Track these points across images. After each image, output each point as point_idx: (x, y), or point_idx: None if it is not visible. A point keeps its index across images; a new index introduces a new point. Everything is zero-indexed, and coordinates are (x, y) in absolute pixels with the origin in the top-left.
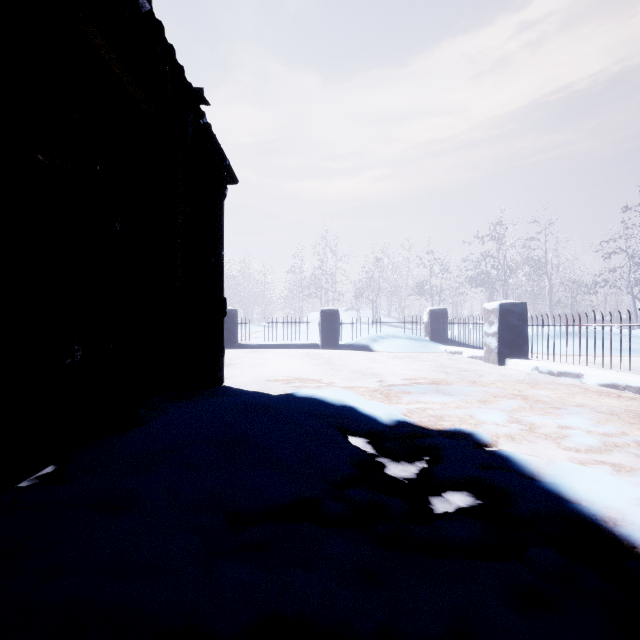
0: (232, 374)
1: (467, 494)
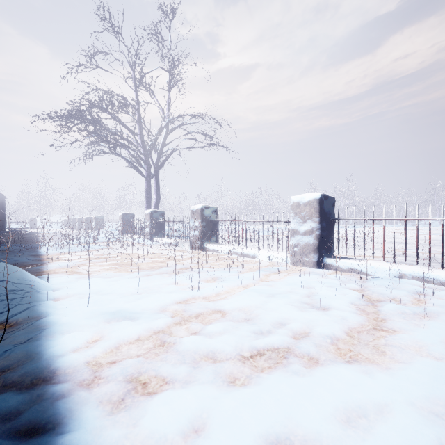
0: None
1: None
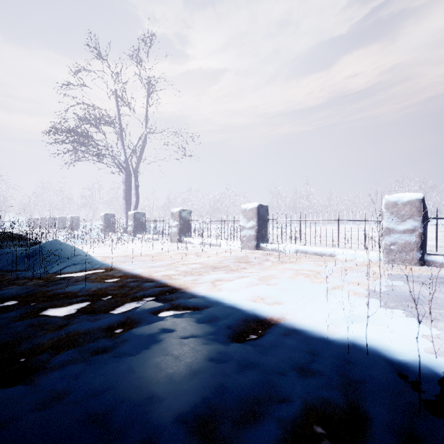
0: None
1: None
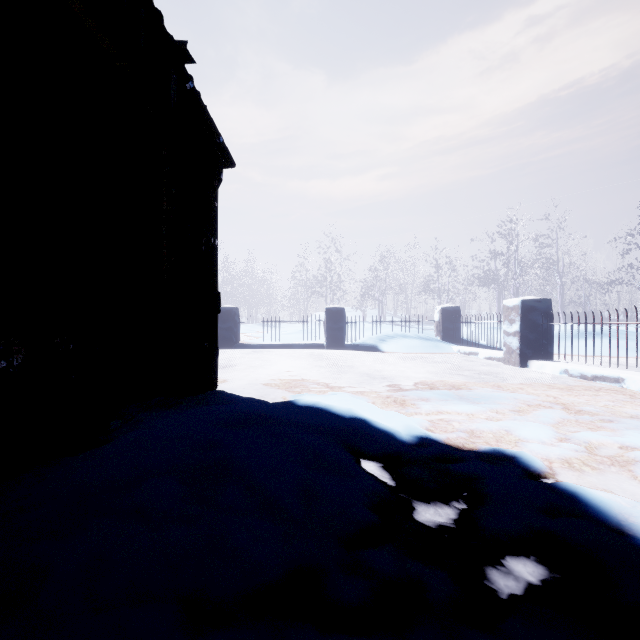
0: (229, 377)
1: (536, 560)
